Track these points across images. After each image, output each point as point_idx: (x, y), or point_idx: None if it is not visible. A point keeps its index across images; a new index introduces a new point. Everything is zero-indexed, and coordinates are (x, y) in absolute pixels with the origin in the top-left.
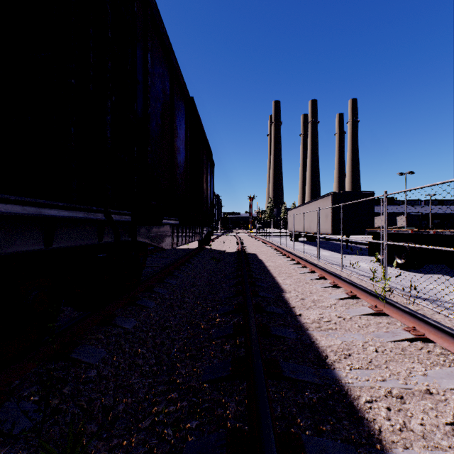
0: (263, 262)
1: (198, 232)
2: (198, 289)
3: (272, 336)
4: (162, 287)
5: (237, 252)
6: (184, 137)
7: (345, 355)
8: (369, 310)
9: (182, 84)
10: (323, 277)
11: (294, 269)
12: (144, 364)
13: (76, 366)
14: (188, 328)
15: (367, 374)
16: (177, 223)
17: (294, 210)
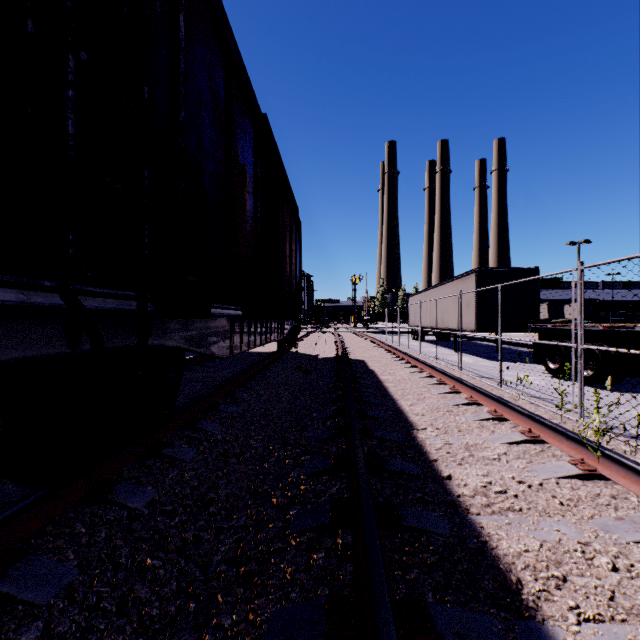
0: (376, 374)
1: (276, 328)
2: (274, 421)
3: (405, 530)
4: (212, 420)
5: (336, 358)
6: (251, 176)
7: (555, 578)
8: (572, 468)
9: (248, 89)
10: (475, 402)
11: (425, 386)
12: (150, 598)
13: (1, 613)
14: (249, 504)
15: (619, 637)
16: (239, 315)
17: (419, 295)
